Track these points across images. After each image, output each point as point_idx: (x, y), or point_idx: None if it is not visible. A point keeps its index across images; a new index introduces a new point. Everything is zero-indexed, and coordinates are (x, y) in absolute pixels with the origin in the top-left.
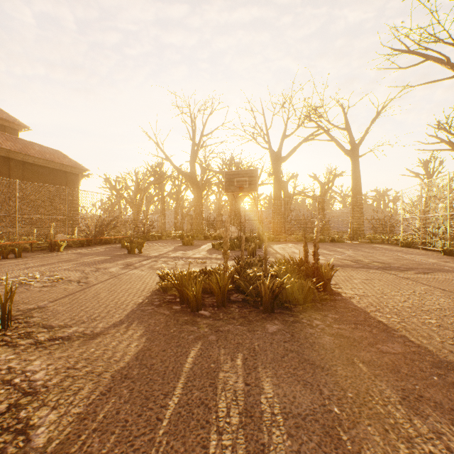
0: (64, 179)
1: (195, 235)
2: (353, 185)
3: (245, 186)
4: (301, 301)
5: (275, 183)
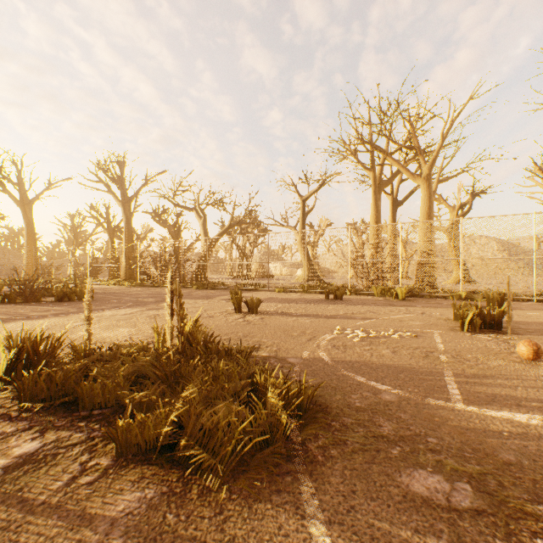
0: None
1: None
2: (29, 236)
3: None
4: None
5: None
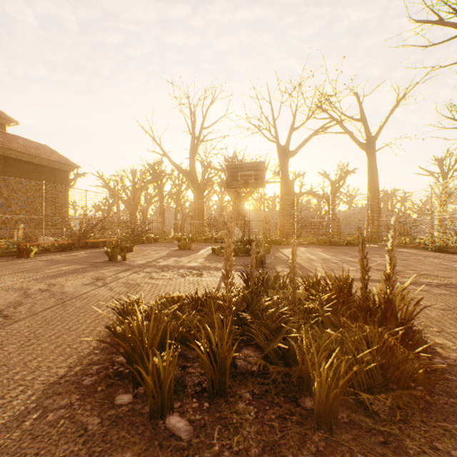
0: (52, 176)
1: (194, 238)
2: (370, 182)
3: (250, 181)
4: (379, 376)
5: (282, 180)
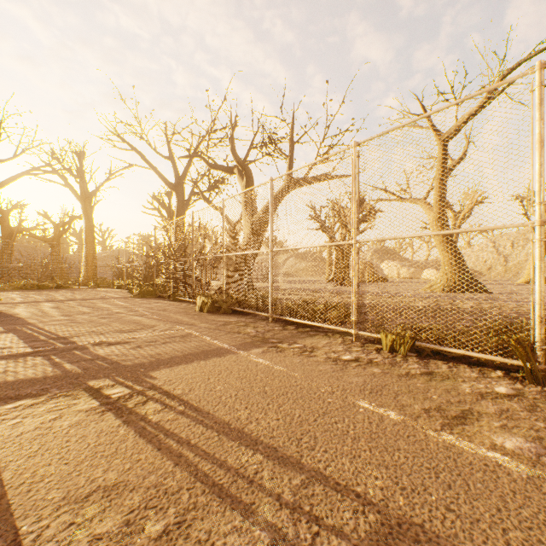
0: None
1: None
2: (87, 232)
3: None
4: None
5: None
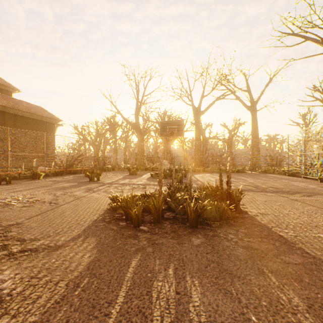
0: (44, 127)
1: (138, 167)
2: (252, 131)
3: (174, 132)
4: (218, 218)
5: (196, 130)
